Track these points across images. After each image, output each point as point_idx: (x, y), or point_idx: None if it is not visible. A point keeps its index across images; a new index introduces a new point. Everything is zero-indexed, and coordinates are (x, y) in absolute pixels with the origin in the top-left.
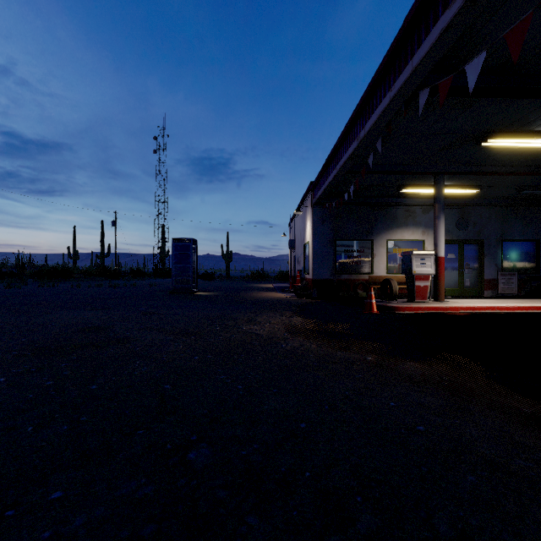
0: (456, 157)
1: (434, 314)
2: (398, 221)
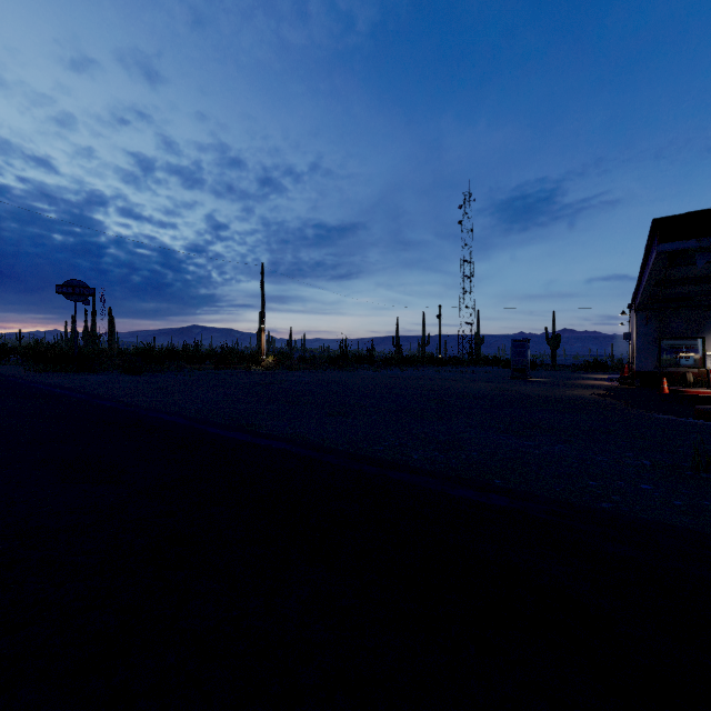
0: None
1: None
2: None
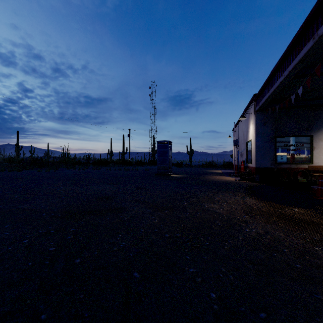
0: None
1: None
2: None
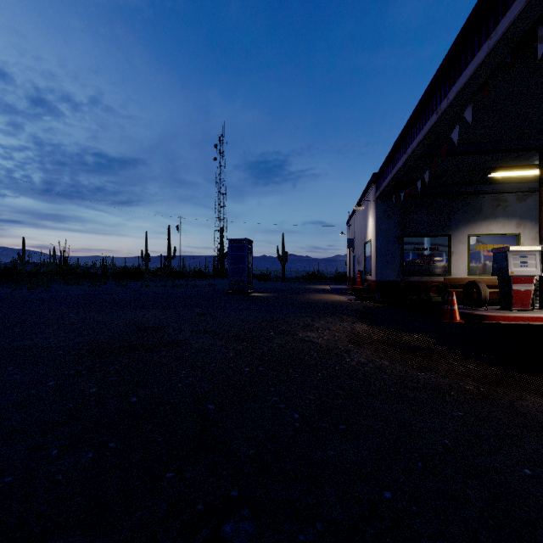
0: None
1: (542, 326)
2: (483, 213)
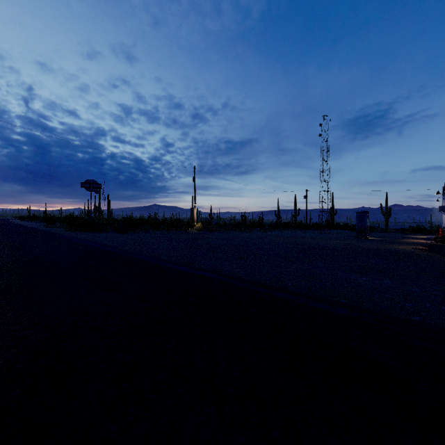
0: None
1: None
2: None
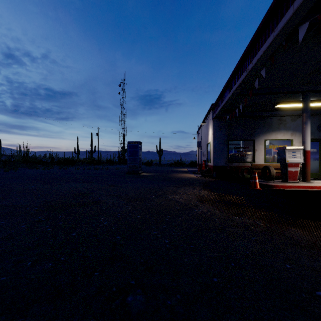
0: (320, 79)
1: (304, 190)
2: (273, 127)
